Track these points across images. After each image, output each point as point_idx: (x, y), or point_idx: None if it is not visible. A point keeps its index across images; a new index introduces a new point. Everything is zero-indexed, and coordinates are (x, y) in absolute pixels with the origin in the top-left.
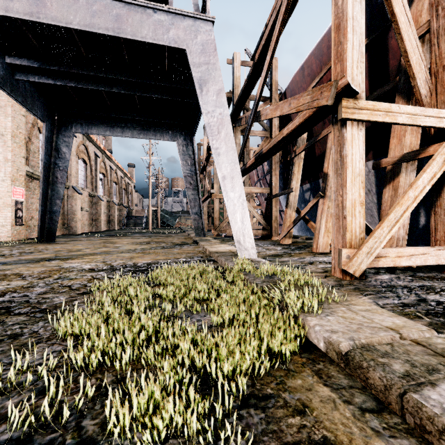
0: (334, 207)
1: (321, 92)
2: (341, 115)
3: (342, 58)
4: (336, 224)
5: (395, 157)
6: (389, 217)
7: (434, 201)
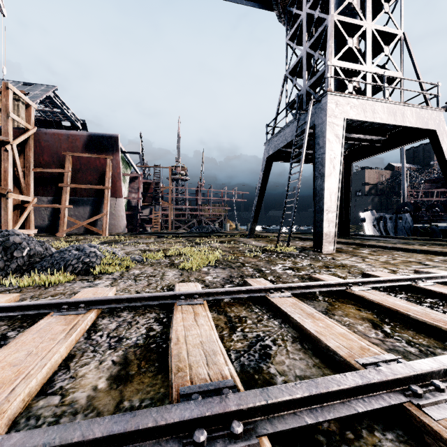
0: (4, 220)
1: (2, 189)
2: (8, 197)
3: (7, 181)
4: (5, 224)
5: (15, 204)
6: (19, 222)
7: (26, 218)
